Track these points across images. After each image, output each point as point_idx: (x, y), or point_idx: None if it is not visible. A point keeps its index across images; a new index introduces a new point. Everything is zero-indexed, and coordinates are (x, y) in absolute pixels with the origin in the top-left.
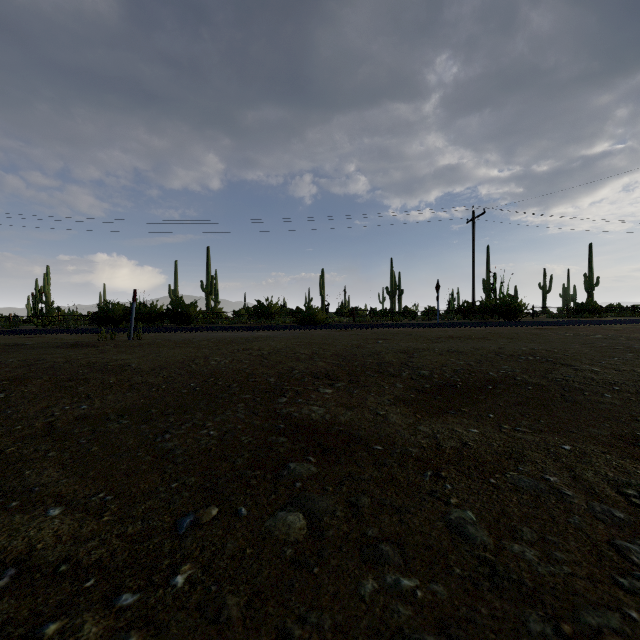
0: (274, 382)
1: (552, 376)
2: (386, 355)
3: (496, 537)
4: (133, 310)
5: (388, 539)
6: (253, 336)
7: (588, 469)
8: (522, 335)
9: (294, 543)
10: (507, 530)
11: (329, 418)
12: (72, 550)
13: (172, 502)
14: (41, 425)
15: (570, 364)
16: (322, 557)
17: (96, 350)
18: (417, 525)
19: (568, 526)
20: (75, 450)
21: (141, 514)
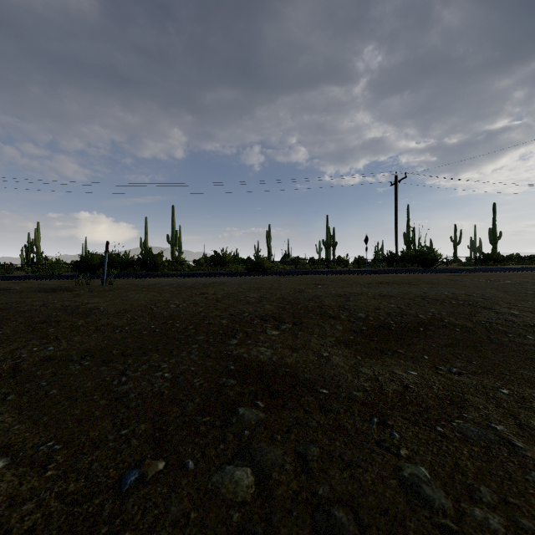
0: (226, 324)
1: (476, 319)
2: (325, 299)
3: (454, 498)
4: (106, 259)
5: (340, 500)
6: (210, 281)
7: (532, 416)
8: (441, 281)
9: (241, 505)
10: (464, 489)
11: (276, 360)
12: (4, 515)
13: (119, 453)
14: (7, 367)
15: (490, 307)
16: (271, 524)
17: (72, 294)
18: (369, 483)
19: (527, 485)
20: (34, 393)
21: (86, 467)
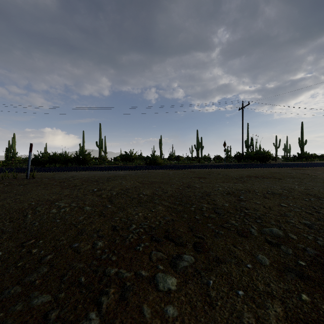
0: (100, 252)
1: None
2: (216, 197)
3: None
4: (29, 157)
5: None
6: (115, 175)
7: None
8: (297, 175)
9: None
10: None
11: None
12: None
13: None
14: None
15: None
16: None
17: None
18: None
19: None
20: None
21: None
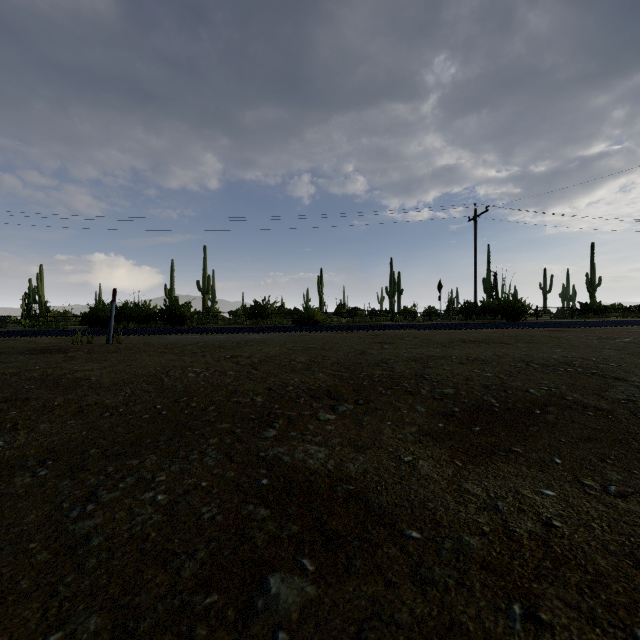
0: (261, 403)
1: (612, 396)
2: (396, 364)
3: None
4: (112, 311)
5: None
6: (246, 339)
7: None
8: (541, 338)
9: None
10: None
11: (333, 467)
12: None
13: None
14: None
15: (625, 378)
16: None
17: (64, 357)
18: None
19: None
20: None
21: None
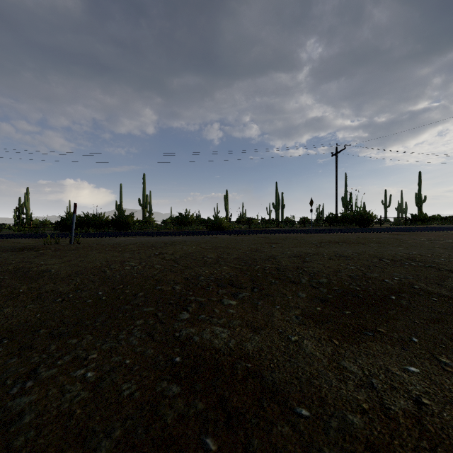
0: (179, 291)
1: (449, 285)
2: (282, 259)
3: None
4: (74, 220)
5: None
6: (171, 240)
7: None
8: (386, 240)
9: None
10: None
11: (234, 346)
12: None
13: None
14: None
15: None
16: None
17: (36, 254)
18: None
19: None
20: None
21: None
